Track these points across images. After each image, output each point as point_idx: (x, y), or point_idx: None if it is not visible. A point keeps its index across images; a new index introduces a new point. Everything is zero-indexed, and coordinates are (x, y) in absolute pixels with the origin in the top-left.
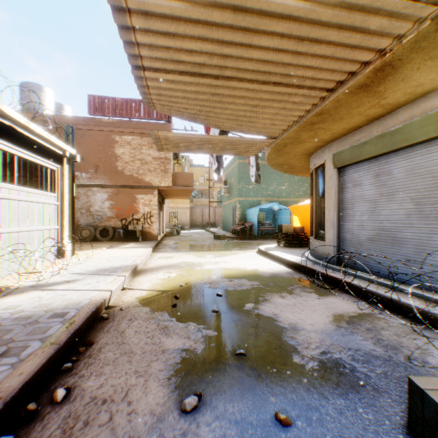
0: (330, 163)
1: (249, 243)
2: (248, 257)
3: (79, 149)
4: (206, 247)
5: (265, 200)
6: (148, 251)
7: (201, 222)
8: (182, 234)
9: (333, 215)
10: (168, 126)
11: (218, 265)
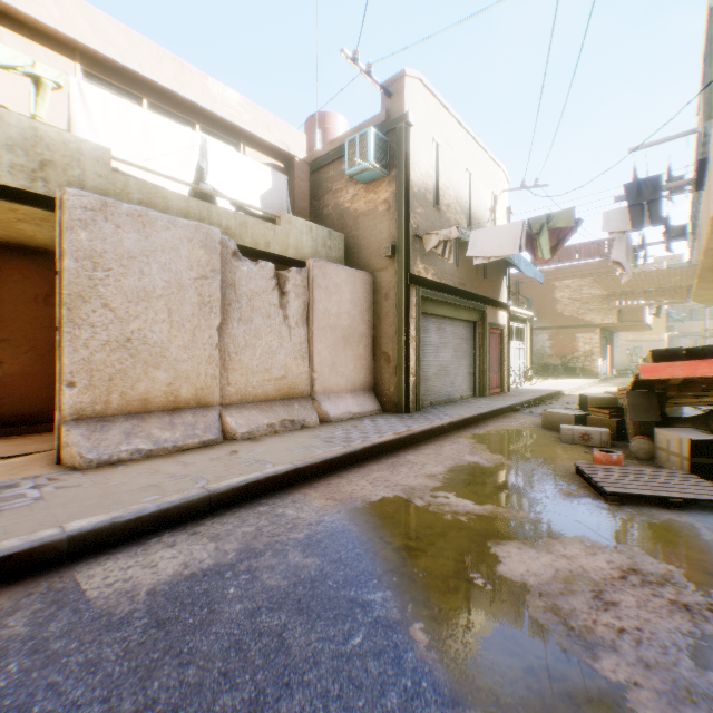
0: None
1: None
2: None
3: (523, 299)
4: None
5: None
6: (585, 382)
7: None
8: None
9: None
10: None
11: None
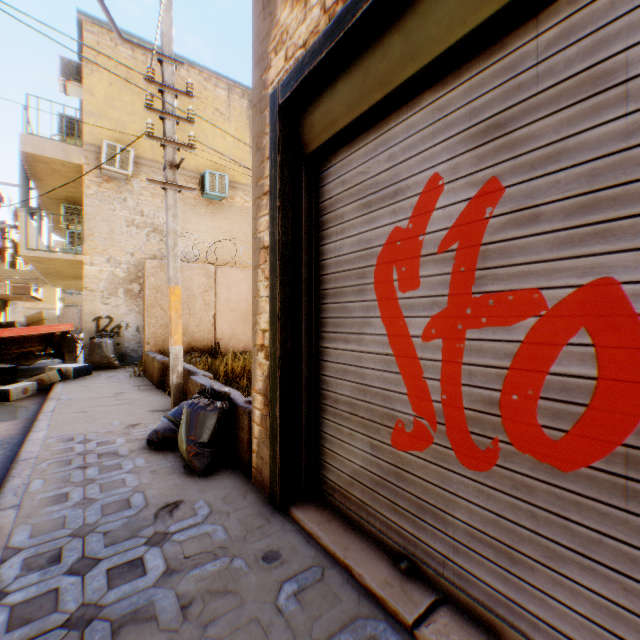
0: None
1: None
2: None
3: None
4: None
5: None
6: None
7: (80, 326)
8: None
9: None
10: (4, 242)
11: None
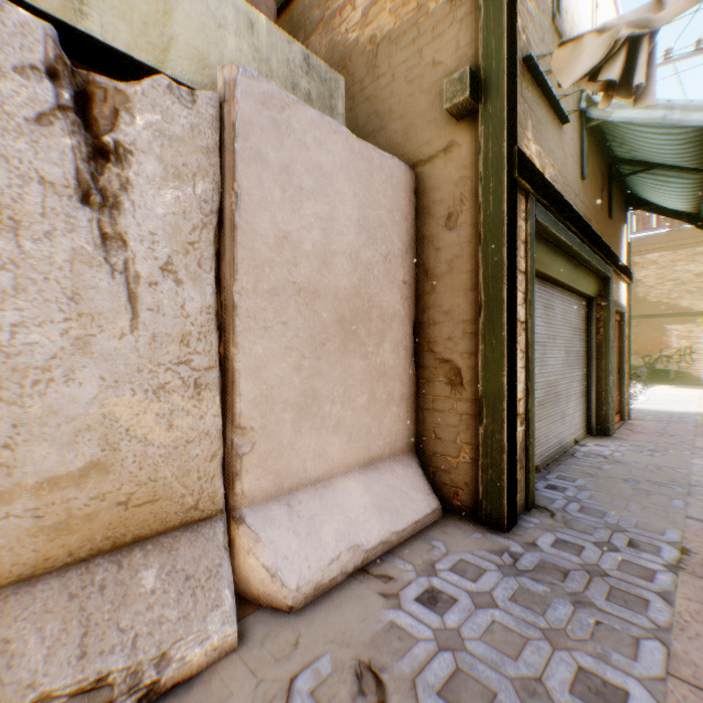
0: None
1: None
2: None
3: None
4: None
5: None
6: (702, 394)
7: None
8: None
9: None
10: None
11: None
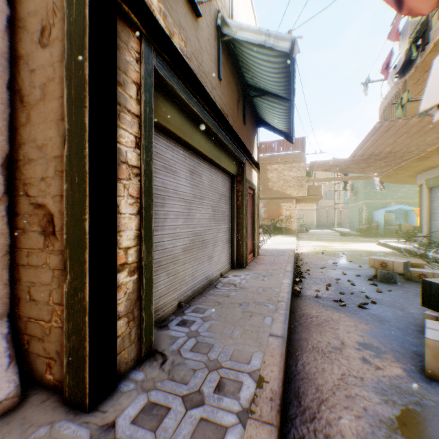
0: (424, 185)
1: (372, 239)
2: (366, 245)
3: None
4: (333, 240)
5: (395, 201)
6: (295, 239)
7: (326, 223)
8: (310, 232)
9: (425, 217)
10: (303, 154)
11: (343, 247)
